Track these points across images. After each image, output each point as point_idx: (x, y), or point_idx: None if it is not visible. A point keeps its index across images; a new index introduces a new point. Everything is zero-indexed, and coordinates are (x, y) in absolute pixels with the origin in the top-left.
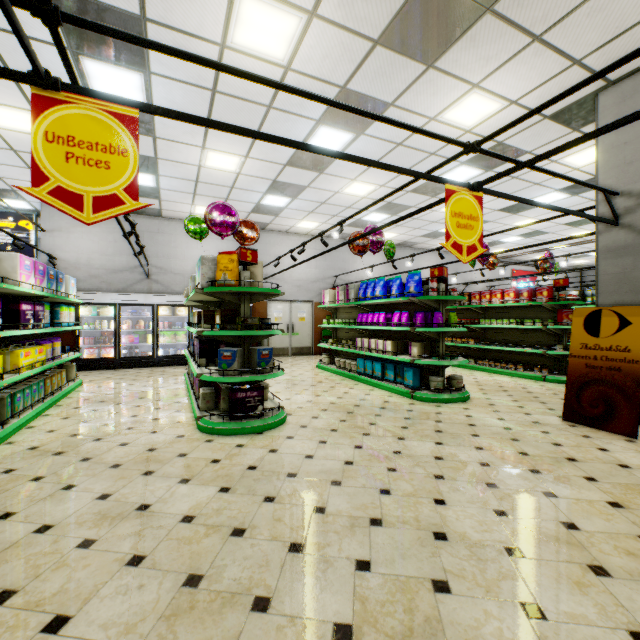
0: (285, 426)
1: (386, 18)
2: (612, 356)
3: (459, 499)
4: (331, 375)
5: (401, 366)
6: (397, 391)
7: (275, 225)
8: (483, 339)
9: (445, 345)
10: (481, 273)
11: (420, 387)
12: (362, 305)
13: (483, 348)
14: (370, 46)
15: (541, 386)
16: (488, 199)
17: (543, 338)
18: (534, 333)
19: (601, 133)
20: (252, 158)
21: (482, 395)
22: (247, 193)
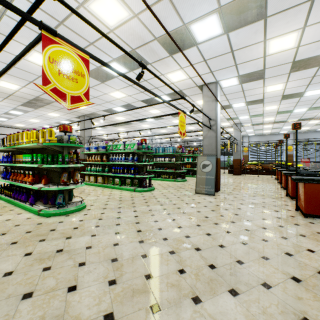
0: None
1: (20, 104)
2: None
3: None
4: None
5: None
6: None
7: (4, 124)
8: None
9: None
10: None
11: None
12: None
13: None
14: (18, 105)
15: None
16: None
17: None
18: None
19: None
20: None
21: None
22: None
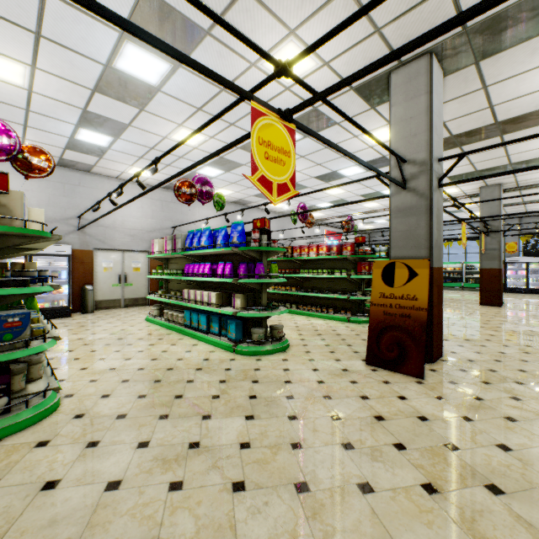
0: (49, 420)
1: None
2: (404, 304)
3: (258, 535)
4: (158, 329)
5: (226, 318)
6: (221, 345)
7: (102, 168)
8: (303, 287)
9: (273, 292)
10: (302, 230)
11: (242, 340)
12: (190, 255)
13: (303, 295)
14: None
15: (347, 327)
16: (307, 166)
17: (348, 285)
18: (341, 281)
19: (423, 41)
20: (43, 70)
21: (300, 341)
22: (52, 121)
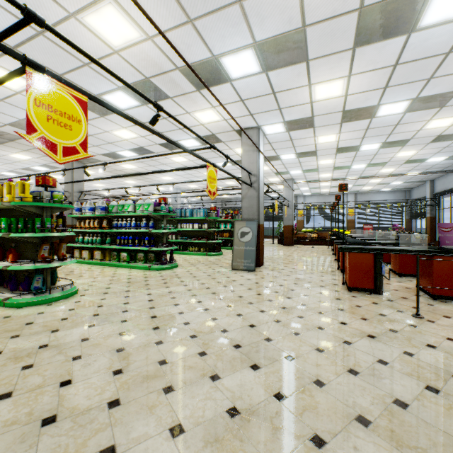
0: None
1: None
2: None
3: None
4: None
5: None
6: None
7: None
8: None
9: None
10: None
11: None
12: None
13: None
14: None
15: None
16: None
17: None
18: None
19: None
20: None
21: None
22: None
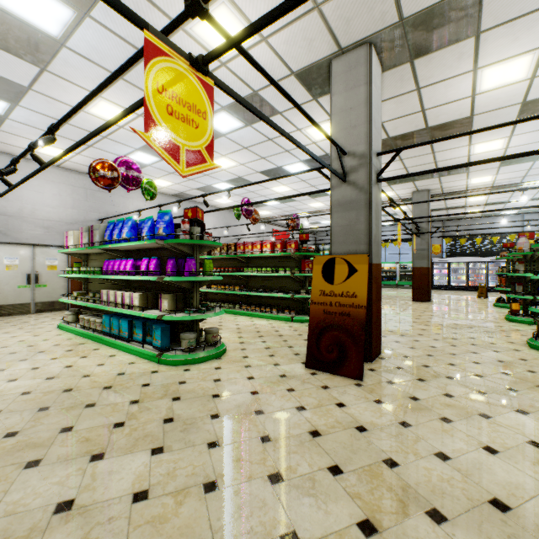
0: None
1: None
2: (344, 302)
3: None
4: (70, 338)
5: (151, 323)
6: (144, 354)
7: (1, 143)
8: (247, 286)
9: (216, 292)
10: (248, 227)
11: (169, 348)
12: (111, 250)
13: (247, 294)
14: None
15: (290, 327)
16: (251, 159)
17: (292, 284)
18: (286, 280)
19: None
20: None
21: (239, 345)
22: None
